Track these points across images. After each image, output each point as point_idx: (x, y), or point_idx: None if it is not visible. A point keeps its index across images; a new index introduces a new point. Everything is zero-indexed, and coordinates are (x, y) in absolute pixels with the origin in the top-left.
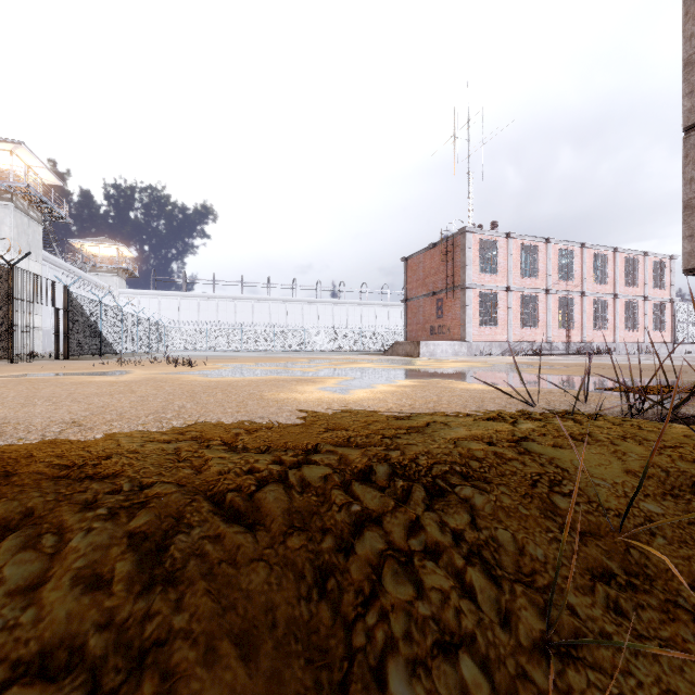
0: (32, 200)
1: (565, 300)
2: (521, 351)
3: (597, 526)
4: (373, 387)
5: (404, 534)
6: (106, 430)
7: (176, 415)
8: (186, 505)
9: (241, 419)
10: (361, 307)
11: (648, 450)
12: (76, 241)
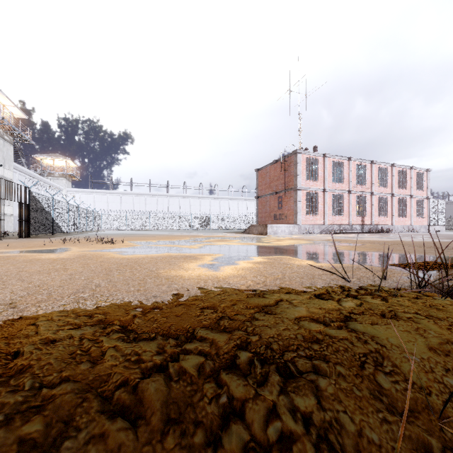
0: (6, 128)
1: (360, 197)
2: (333, 230)
3: (415, 405)
4: (236, 263)
5: (263, 428)
6: (34, 312)
7: (91, 294)
8: (77, 409)
9: (139, 299)
10: (228, 201)
11: (442, 329)
12: (37, 156)
